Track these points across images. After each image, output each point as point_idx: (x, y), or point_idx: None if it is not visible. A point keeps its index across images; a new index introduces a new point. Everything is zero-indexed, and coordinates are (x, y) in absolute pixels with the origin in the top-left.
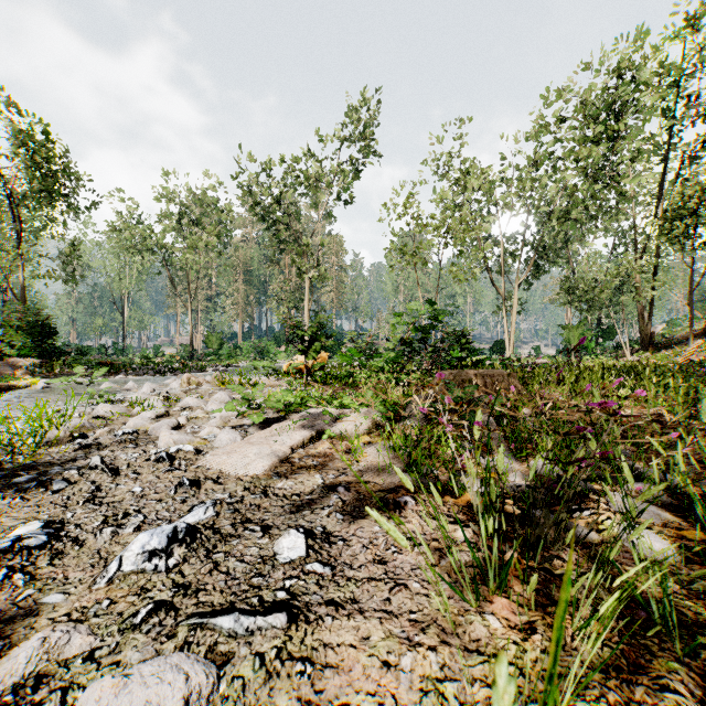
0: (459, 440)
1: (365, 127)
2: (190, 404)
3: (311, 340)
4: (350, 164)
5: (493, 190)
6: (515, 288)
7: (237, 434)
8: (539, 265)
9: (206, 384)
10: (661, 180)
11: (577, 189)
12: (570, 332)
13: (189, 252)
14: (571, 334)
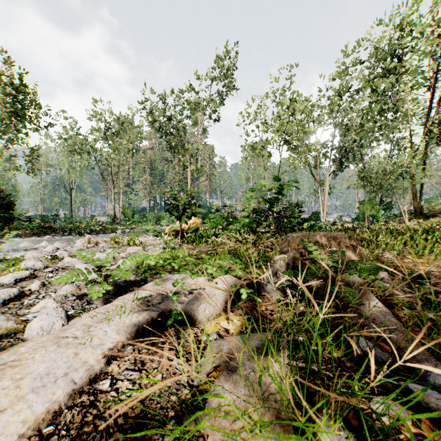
0: (358, 343)
1: (227, 70)
2: (68, 263)
3: (184, 209)
4: (217, 96)
5: (312, 112)
6: (327, 177)
7: (59, 317)
8: (342, 162)
9: (103, 243)
10: (430, 101)
11: (371, 108)
12: (365, 206)
13: (111, 153)
14: (365, 207)
